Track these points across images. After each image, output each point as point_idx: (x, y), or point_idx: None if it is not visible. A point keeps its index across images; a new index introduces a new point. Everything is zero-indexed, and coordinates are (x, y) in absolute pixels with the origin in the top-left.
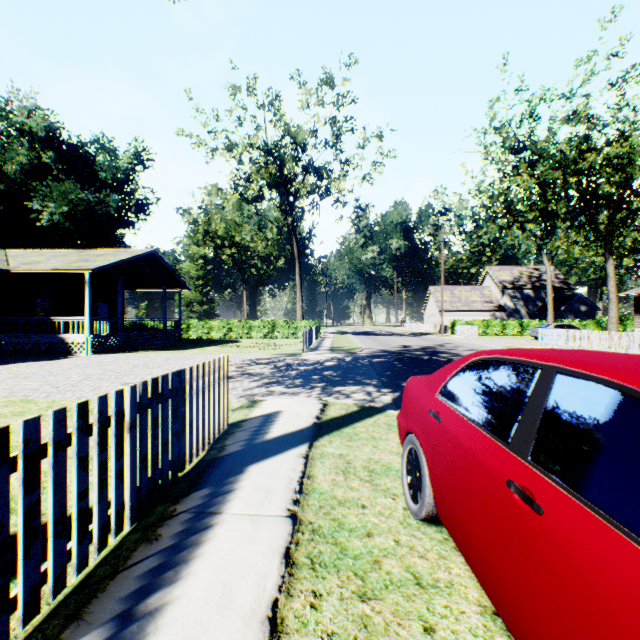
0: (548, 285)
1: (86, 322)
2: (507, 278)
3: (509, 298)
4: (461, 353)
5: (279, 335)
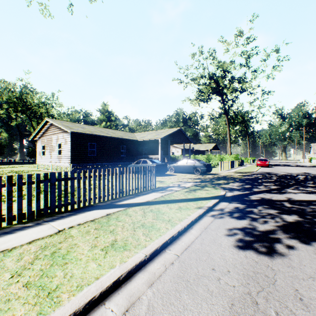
0: None
1: None
2: None
3: None
4: (289, 164)
5: None
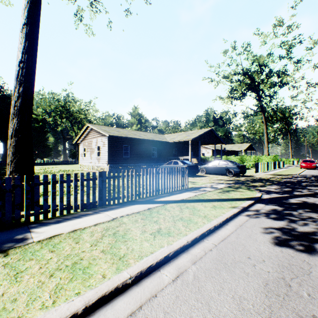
0: None
1: None
2: None
3: None
4: None
5: None
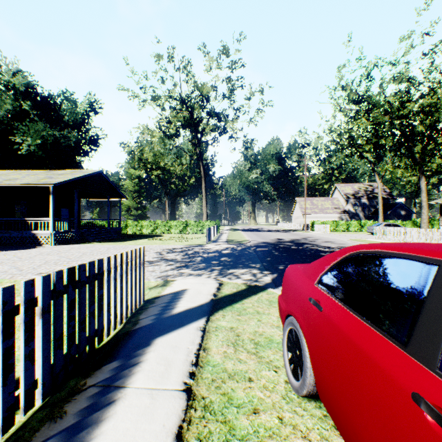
0: (379, 196)
1: (50, 222)
2: (350, 191)
3: (351, 205)
4: (319, 244)
5: (190, 231)
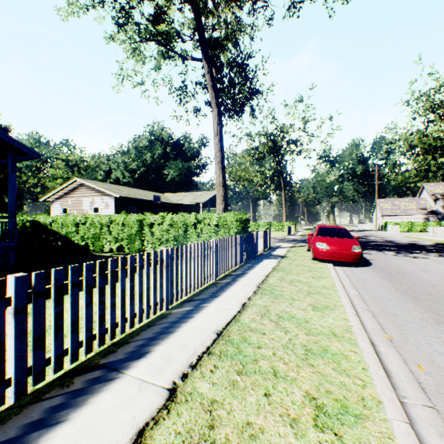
0: None
1: None
2: (440, 191)
3: (440, 206)
4: (368, 238)
5: (273, 229)
